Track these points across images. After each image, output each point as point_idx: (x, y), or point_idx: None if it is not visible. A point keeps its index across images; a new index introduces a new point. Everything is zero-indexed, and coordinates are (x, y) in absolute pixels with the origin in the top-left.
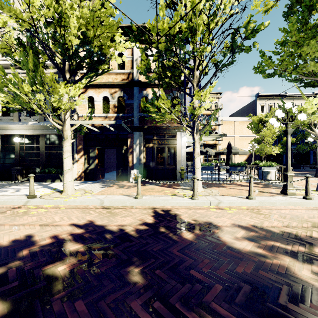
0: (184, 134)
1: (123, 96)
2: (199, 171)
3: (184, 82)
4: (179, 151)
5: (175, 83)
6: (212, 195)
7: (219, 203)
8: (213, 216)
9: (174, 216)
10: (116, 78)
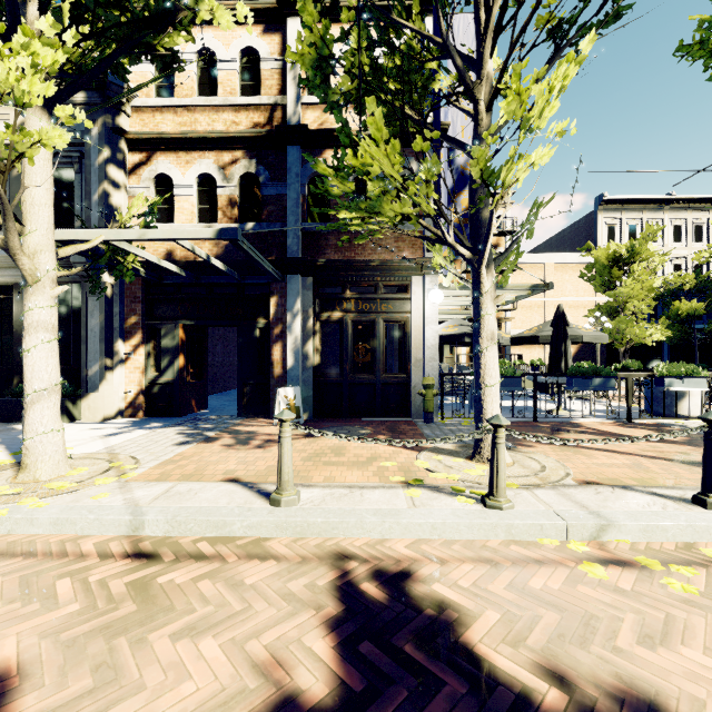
0: (434, 282)
1: (258, 174)
2: (496, 394)
3: (435, 126)
4: (417, 332)
5: (411, 109)
6: (551, 481)
7: (604, 530)
8: (625, 628)
9: (437, 626)
10: (236, 122)
